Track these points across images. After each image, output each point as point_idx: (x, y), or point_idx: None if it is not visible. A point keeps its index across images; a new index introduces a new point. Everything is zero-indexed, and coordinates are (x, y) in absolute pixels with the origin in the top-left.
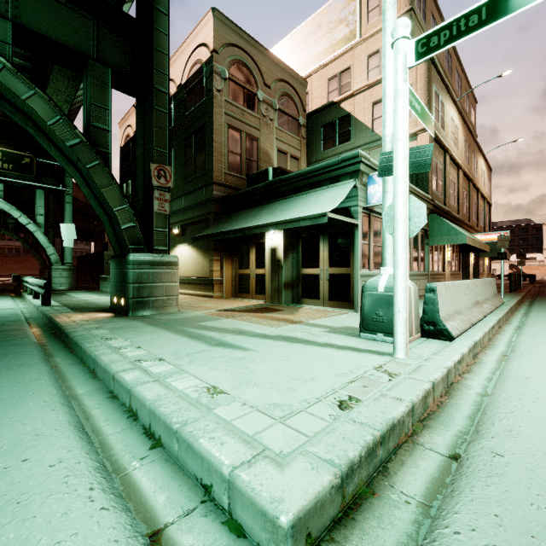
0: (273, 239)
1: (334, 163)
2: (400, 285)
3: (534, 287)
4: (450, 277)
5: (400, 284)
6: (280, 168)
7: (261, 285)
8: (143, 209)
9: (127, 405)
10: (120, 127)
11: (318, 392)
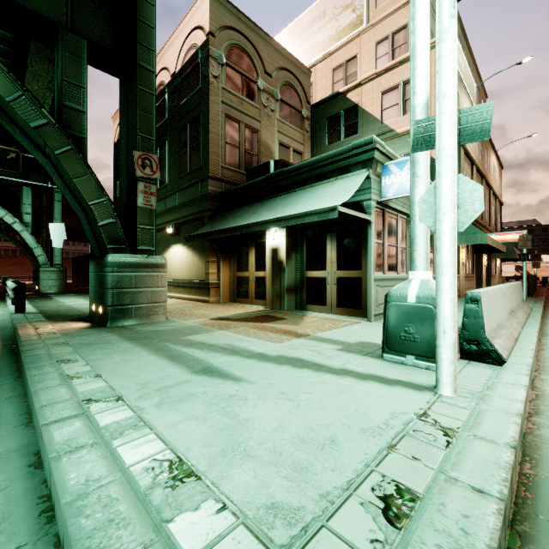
0: (274, 238)
1: (344, 151)
2: (446, 296)
3: (548, 290)
4: (465, 280)
5: (446, 295)
6: (282, 160)
7: (261, 289)
8: (127, 204)
9: (48, 485)
10: (114, 122)
11: (344, 472)
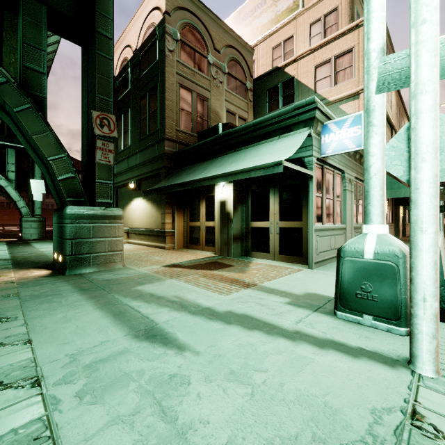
0: (222, 192)
1: (286, 112)
2: (427, 257)
3: None
4: None
5: (427, 256)
6: (229, 124)
7: (211, 237)
8: (88, 160)
9: None
10: None
11: None
